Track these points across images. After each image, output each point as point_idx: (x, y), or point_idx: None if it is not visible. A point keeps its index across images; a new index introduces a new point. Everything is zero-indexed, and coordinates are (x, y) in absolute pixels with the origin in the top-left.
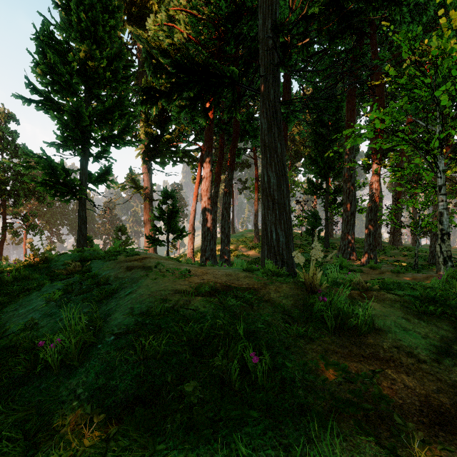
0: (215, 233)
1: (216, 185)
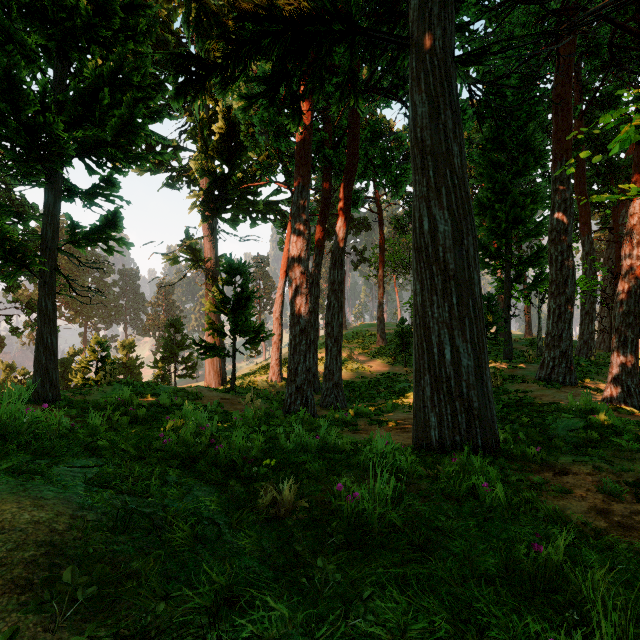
0: (315, 334)
1: (317, 252)
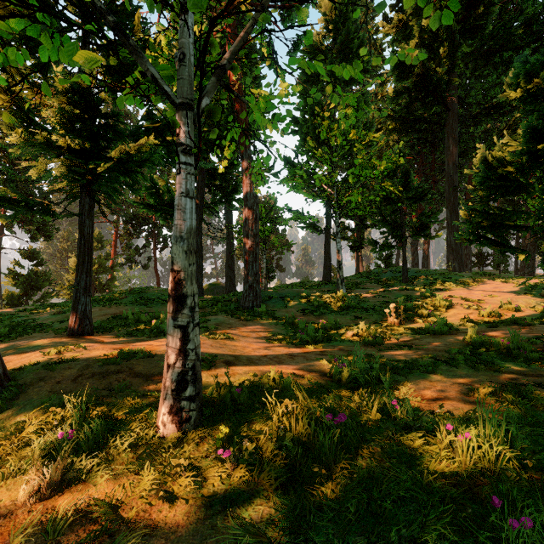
0: None
1: None
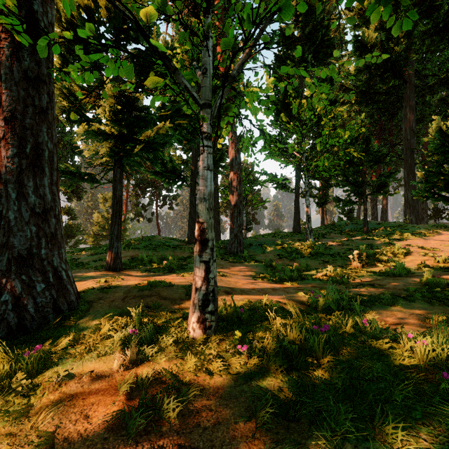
0: None
1: None
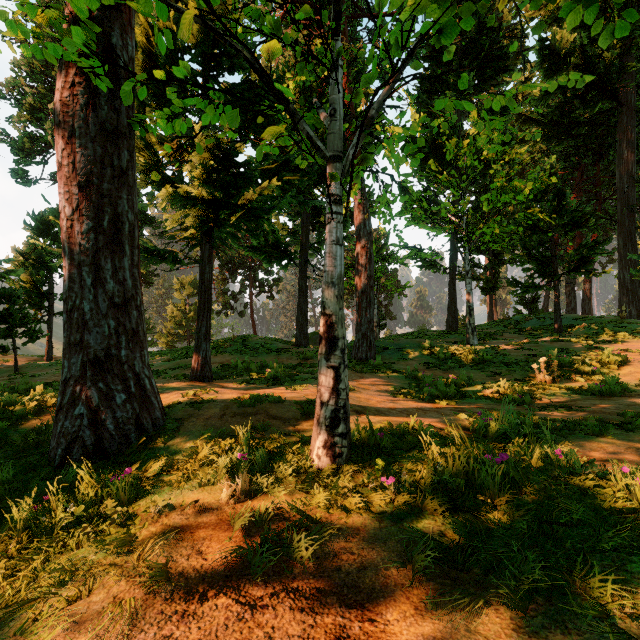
0: None
1: None
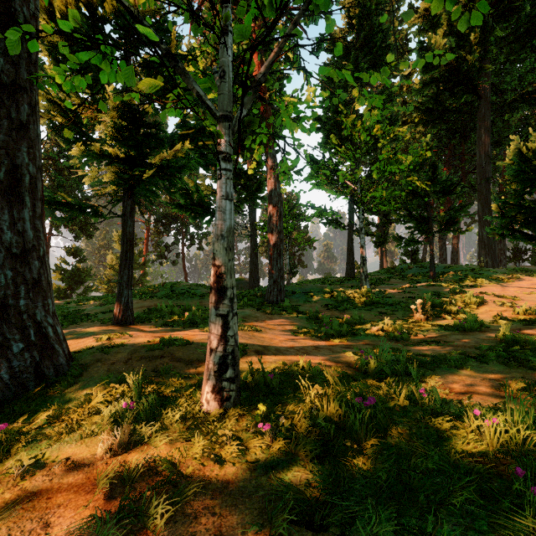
0: None
1: None
